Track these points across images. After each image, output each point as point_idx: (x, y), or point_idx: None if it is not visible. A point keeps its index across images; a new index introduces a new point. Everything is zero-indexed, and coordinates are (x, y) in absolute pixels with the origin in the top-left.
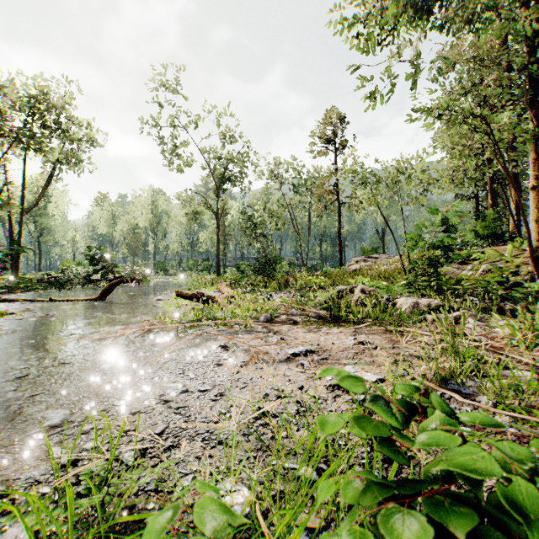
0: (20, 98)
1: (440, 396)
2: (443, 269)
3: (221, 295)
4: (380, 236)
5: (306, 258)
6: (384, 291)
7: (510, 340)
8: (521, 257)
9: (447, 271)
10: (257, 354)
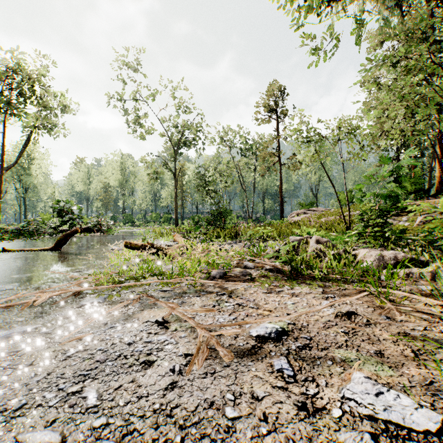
0: (0, 69)
1: None
2: (382, 220)
3: (175, 244)
4: (314, 193)
5: (252, 211)
6: (339, 242)
7: None
8: None
9: None
10: (206, 344)
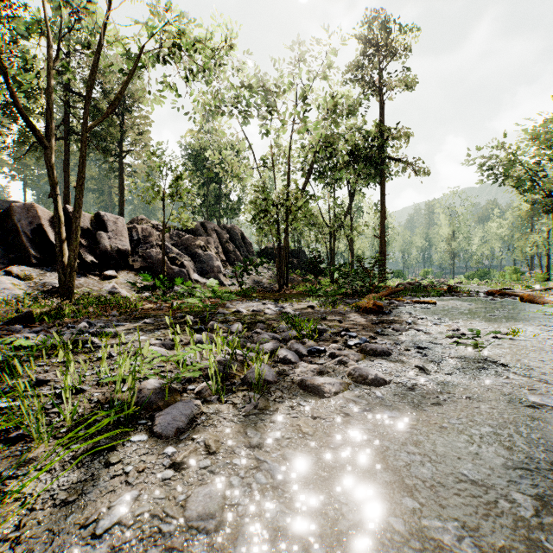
0: None
1: None
2: None
3: None
4: None
5: None
6: None
7: None
8: None
9: None
10: None
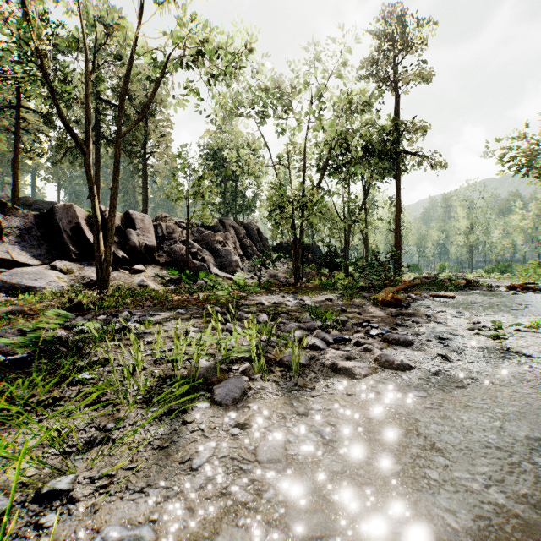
0: None
1: None
2: None
3: None
4: None
5: None
6: None
7: None
8: None
9: None
10: None
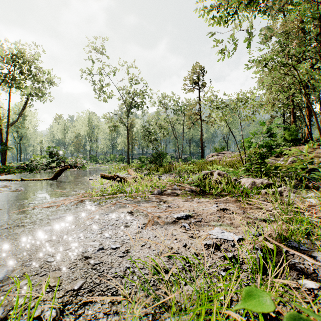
0: (7, 55)
1: (285, 252)
2: (266, 160)
3: (129, 176)
4: (225, 140)
5: (181, 153)
6: (232, 174)
7: (320, 207)
8: (314, 153)
9: (268, 161)
10: (153, 219)
